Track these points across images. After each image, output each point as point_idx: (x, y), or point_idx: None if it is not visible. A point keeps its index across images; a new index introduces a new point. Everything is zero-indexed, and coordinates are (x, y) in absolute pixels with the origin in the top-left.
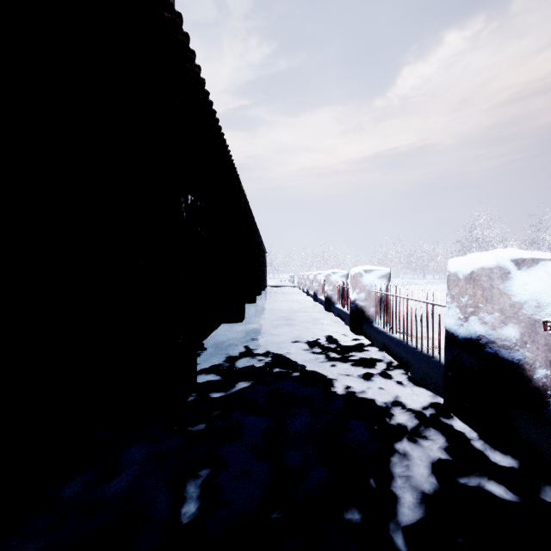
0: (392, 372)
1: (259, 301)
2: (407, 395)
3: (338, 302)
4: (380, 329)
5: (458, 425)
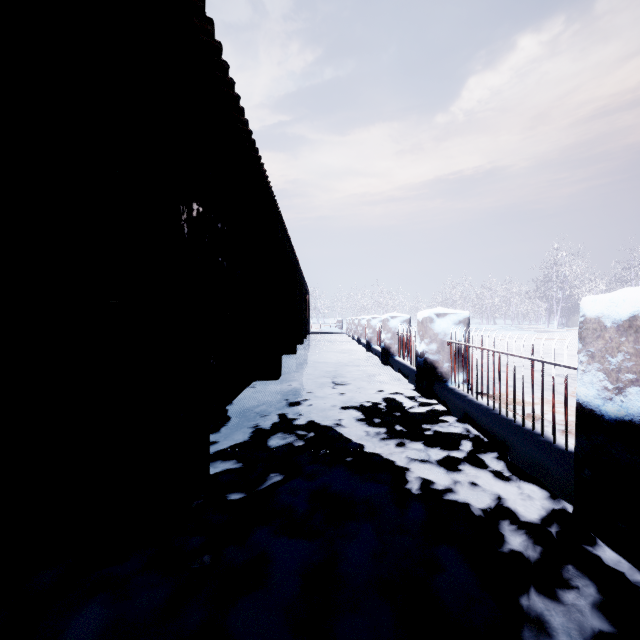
0: (483, 456)
1: (300, 352)
2: (514, 496)
3: (398, 354)
4: (458, 391)
5: (607, 556)
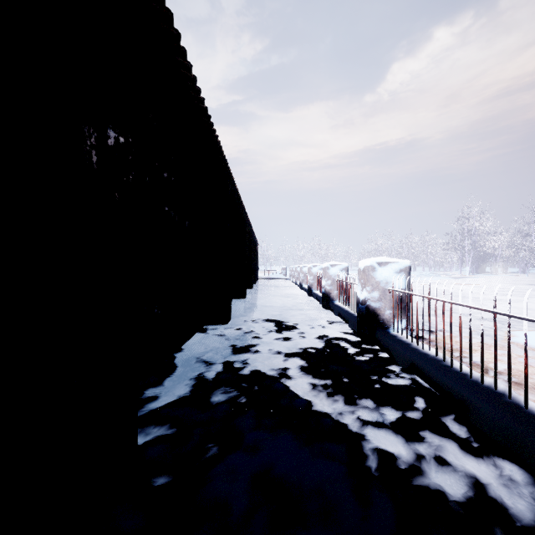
0: (441, 417)
1: (250, 296)
2: (492, 479)
3: (338, 299)
4: (400, 338)
5: None
